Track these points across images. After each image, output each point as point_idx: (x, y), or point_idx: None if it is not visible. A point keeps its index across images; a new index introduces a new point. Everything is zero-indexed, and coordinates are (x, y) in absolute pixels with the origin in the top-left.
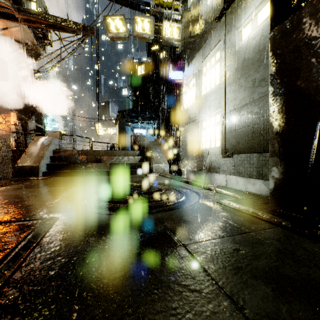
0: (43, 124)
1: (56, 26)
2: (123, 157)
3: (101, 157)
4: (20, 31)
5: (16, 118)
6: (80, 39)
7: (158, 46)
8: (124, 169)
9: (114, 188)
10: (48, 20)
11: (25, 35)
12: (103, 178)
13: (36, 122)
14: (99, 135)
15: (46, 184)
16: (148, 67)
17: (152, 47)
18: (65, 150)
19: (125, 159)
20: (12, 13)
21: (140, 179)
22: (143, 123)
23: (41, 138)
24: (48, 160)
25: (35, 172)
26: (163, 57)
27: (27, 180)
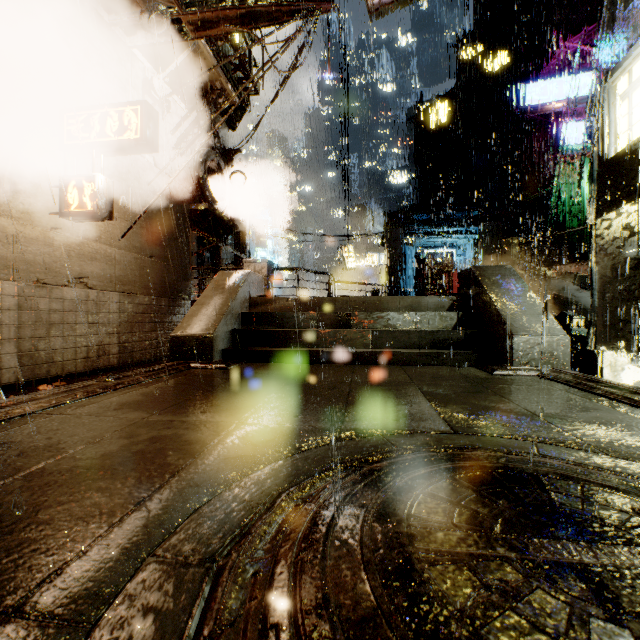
0: (248, 252)
1: (253, 16)
2: (409, 315)
3: (350, 314)
4: (197, 62)
5: (200, 242)
6: (303, 26)
7: (483, 44)
8: (413, 349)
9: (412, 517)
10: (237, 5)
11: (206, 69)
12: (355, 376)
13: (236, 250)
14: (350, 269)
15: (202, 391)
16: (458, 104)
17: (467, 52)
18: (272, 298)
19: (413, 319)
20: (176, 16)
21: (481, 392)
22: (447, 234)
23: (227, 274)
24: (238, 322)
25: (205, 351)
26: (497, 67)
27: (182, 370)
